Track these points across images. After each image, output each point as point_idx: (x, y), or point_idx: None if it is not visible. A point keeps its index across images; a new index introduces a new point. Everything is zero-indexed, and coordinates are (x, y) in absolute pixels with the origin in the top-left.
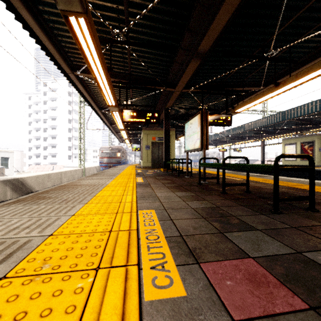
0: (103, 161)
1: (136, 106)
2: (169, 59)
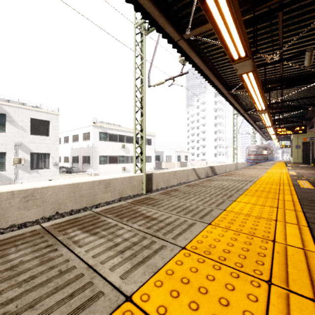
0: (249, 158)
1: (286, 118)
2: (312, 95)
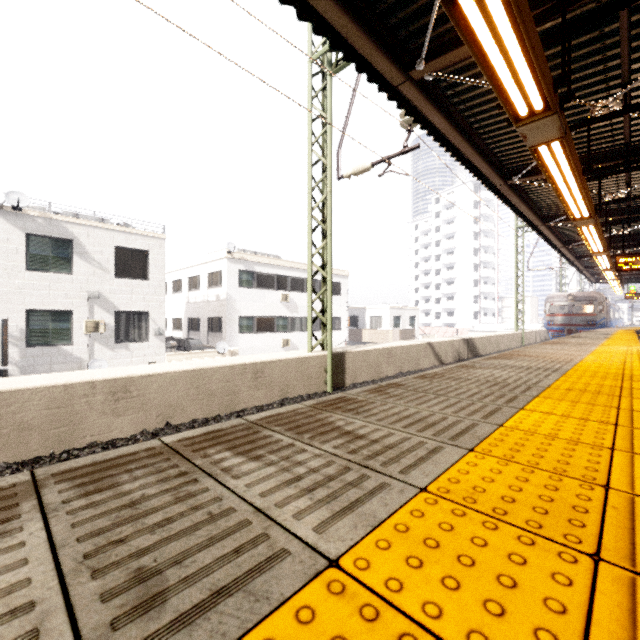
0: (553, 321)
1: (638, 234)
2: None
